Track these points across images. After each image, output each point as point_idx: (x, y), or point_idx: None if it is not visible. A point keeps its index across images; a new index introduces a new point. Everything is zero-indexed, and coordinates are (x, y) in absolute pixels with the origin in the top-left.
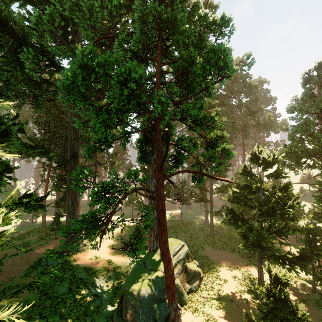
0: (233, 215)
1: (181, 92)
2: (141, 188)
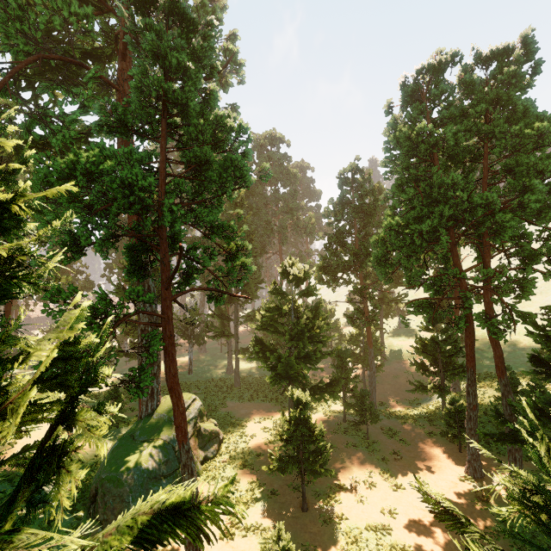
0: (262, 346)
1: (194, 187)
2: (142, 311)
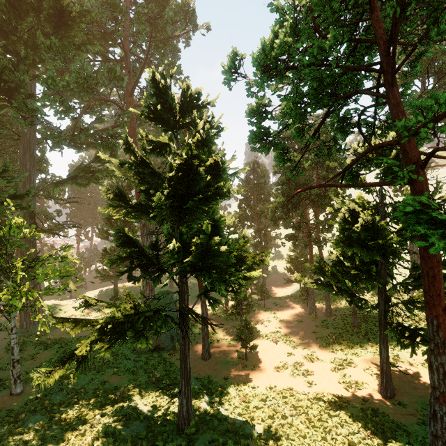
0: None
1: None
2: None
